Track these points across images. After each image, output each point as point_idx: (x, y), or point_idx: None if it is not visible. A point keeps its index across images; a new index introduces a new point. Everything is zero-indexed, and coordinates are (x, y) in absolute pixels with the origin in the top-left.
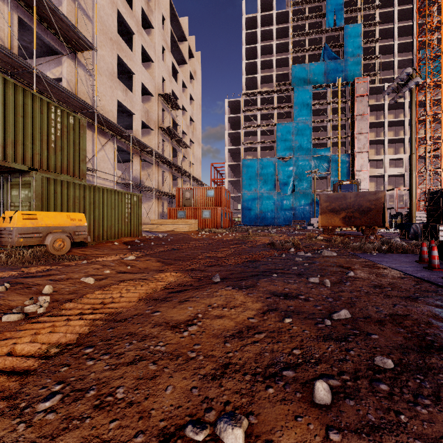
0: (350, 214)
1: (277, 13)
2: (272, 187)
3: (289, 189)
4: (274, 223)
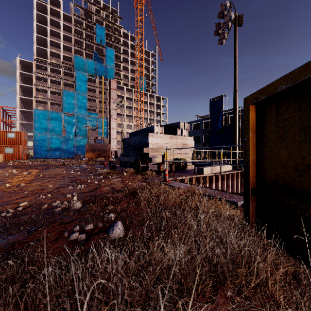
0: (99, 152)
1: (63, 13)
2: (60, 132)
3: (72, 134)
4: (61, 156)
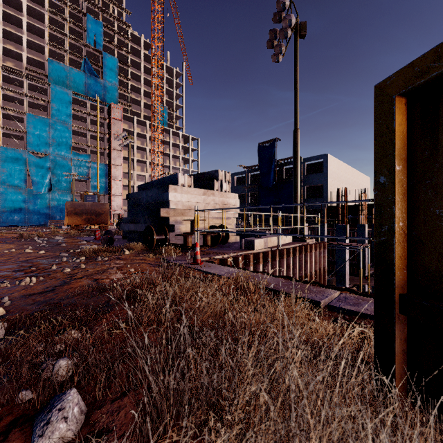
0: (89, 217)
1: None
2: (21, 182)
3: (45, 187)
4: (24, 223)
